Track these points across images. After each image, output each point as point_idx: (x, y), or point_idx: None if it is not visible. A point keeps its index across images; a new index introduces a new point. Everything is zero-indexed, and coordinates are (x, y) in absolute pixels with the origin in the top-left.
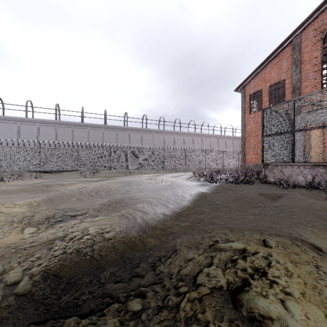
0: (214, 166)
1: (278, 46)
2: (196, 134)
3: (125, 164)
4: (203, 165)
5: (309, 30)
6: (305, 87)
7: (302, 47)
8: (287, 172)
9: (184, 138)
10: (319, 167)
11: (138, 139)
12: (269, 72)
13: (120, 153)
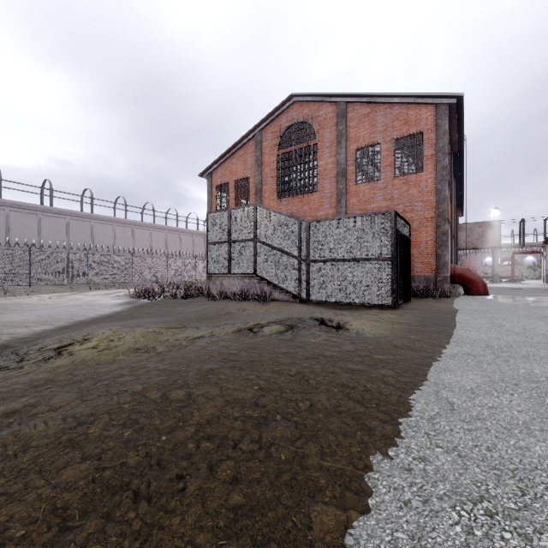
0: (181, 278)
1: (243, 137)
2: (157, 226)
3: None
4: (164, 277)
5: (268, 131)
6: (265, 191)
7: (263, 147)
8: (226, 284)
9: (133, 231)
10: (246, 278)
11: (30, 227)
12: (235, 163)
13: None
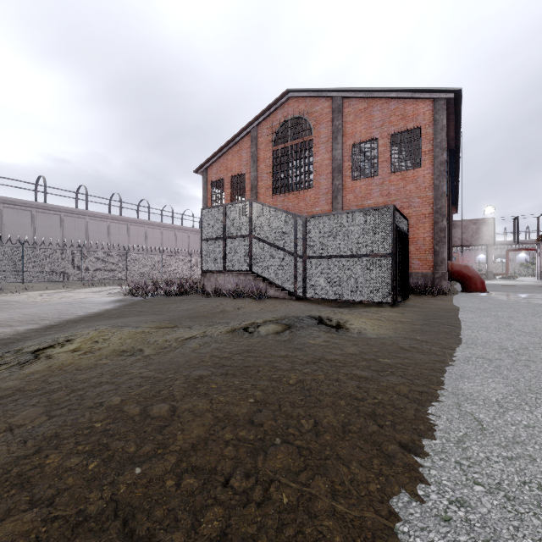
0: (177, 275)
1: (238, 133)
2: (152, 223)
3: None
4: (159, 273)
5: (264, 127)
6: (261, 188)
7: (259, 143)
8: (221, 280)
9: (128, 228)
10: (241, 275)
11: (23, 223)
12: (231, 159)
13: None
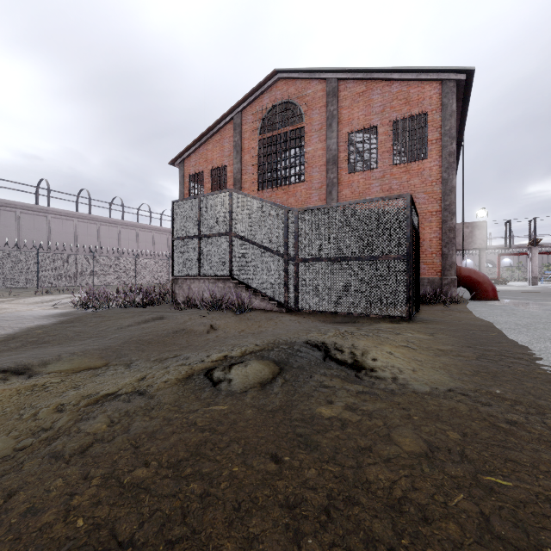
0: (153, 280)
1: (219, 119)
2: (126, 223)
3: None
4: (132, 279)
5: (249, 113)
6: (245, 182)
7: (243, 131)
8: (195, 288)
9: (99, 228)
10: (219, 281)
11: None
12: (211, 150)
13: None
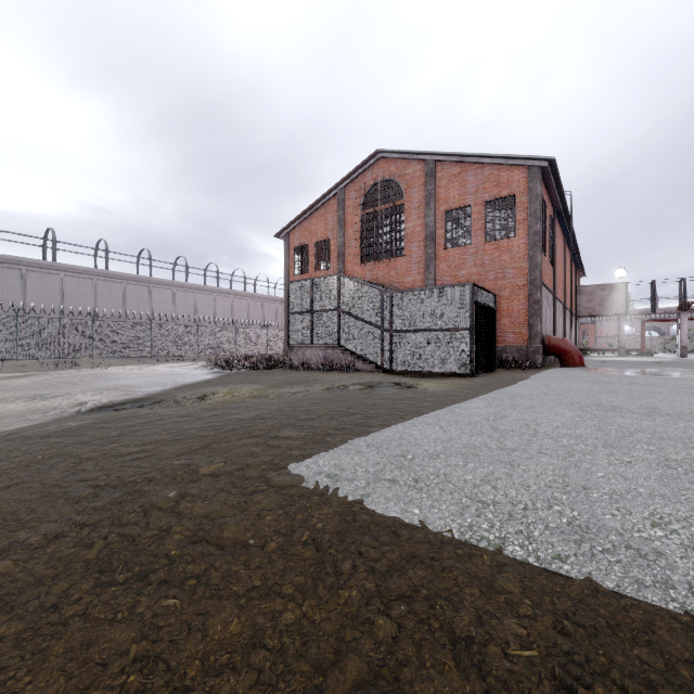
0: (252, 351)
1: (324, 195)
2: (222, 290)
3: (58, 348)
4: (232, 349)
5: (352, 189)
6: (349, 255)
7: (346, 206)
8: (309, 354)
9: (195, 296)
10: (329, 349)
11: (85, 293)
12: (315, 223)
13: (45, 324)
